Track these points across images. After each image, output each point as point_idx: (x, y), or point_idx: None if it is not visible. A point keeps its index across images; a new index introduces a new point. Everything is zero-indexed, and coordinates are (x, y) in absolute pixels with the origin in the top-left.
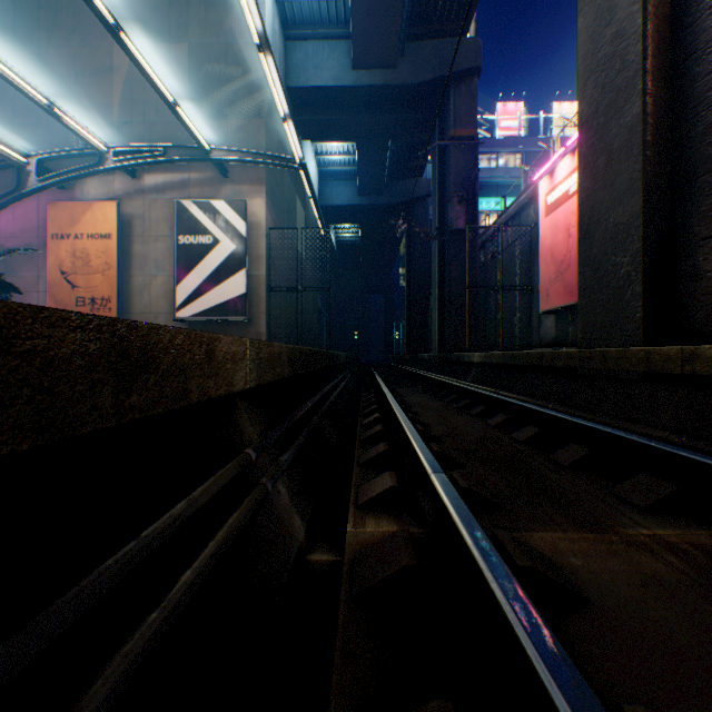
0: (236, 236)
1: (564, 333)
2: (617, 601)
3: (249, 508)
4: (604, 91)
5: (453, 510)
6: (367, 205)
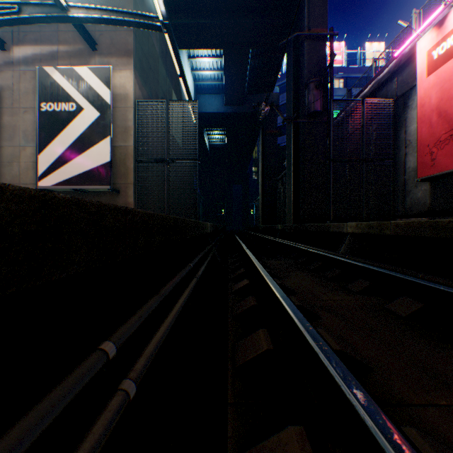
0: (100, 103)
1: (448, 201)
2: None
3: None
4: None
5: None
6: (231, 112)
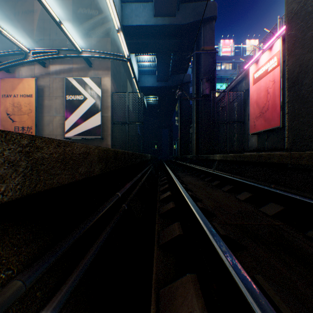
0: (95, 95)
1: (263, 144)
2: None
3: None
4: None
5: None
6: (161, 86)
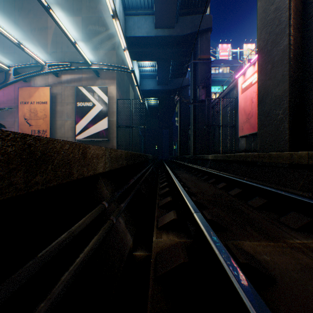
0: (103, 102)
1: (250, 146)
2: (291, 280)
3: (103, 233)
4: (270, 35)
5: (206, 233)
6: (161, 89)
